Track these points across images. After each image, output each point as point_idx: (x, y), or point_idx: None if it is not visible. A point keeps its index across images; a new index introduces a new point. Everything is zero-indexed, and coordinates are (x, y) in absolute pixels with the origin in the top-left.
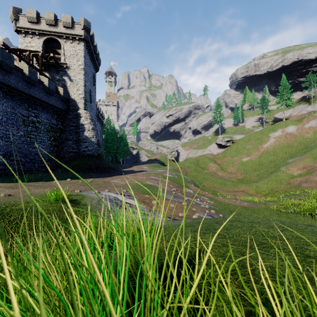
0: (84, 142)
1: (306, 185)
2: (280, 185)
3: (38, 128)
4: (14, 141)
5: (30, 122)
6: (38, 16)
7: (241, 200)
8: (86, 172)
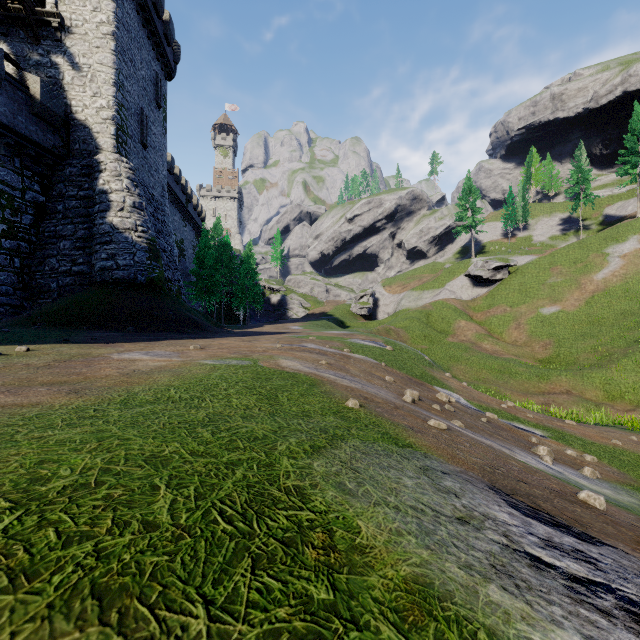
0: (106, 242)
1: None
2: None
3: None
4: None
5: None
6: None
7: None
8: (89, 328)
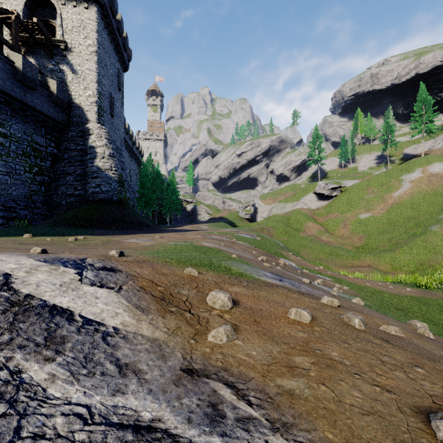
0: (95, 177)
1: None
2: (435, 256)
3: (2, 146)
4: None
5: None
6: None
7: (391, 283)
8: (92, 227)
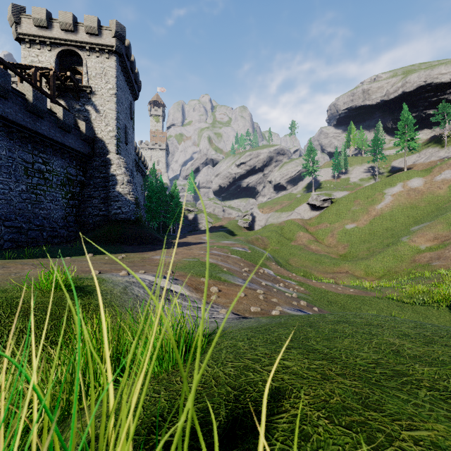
0: (116, 201)
1: (439, 263)
2: (401, 263)
3: (48, 180)
4: (11, 199)
5: (36, 171)
6: (50, 18)
7: (345, 286)
8: (119, 244)
